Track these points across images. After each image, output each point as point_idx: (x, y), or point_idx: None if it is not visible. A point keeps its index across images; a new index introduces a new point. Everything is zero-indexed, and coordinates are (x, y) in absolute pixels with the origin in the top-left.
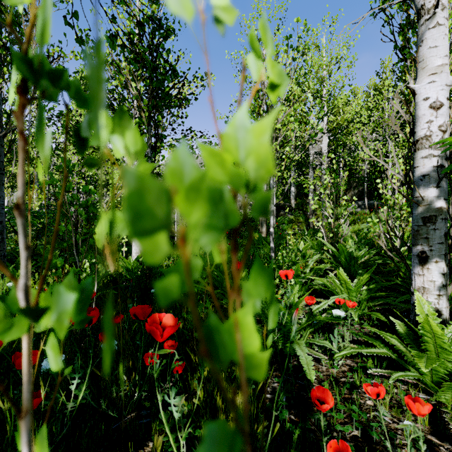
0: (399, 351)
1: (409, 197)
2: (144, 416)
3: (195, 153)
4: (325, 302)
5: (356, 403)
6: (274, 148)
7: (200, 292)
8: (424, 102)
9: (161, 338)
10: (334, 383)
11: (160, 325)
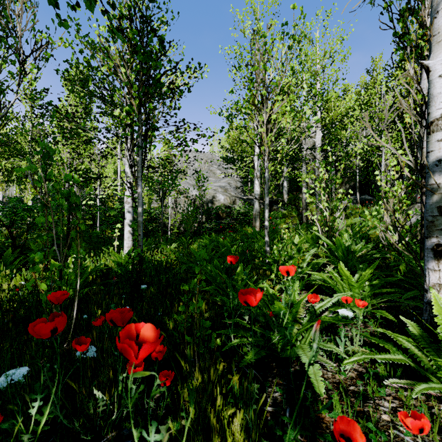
0: (414, 355)
1: (408, 189)
2: (125, 436)
3: (188, 146)
4: (329, 300)
5: (372, 420)
6: (269, 140)
7: (192, 289)
8: (439, 79)
9: (136, 358)
10: (344, 393)
11: (138, 338)
